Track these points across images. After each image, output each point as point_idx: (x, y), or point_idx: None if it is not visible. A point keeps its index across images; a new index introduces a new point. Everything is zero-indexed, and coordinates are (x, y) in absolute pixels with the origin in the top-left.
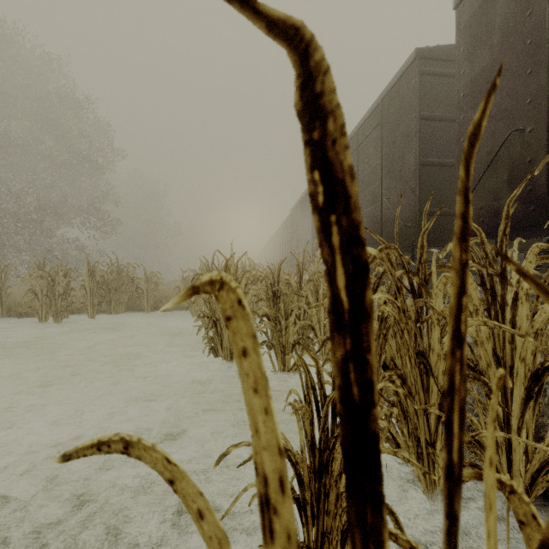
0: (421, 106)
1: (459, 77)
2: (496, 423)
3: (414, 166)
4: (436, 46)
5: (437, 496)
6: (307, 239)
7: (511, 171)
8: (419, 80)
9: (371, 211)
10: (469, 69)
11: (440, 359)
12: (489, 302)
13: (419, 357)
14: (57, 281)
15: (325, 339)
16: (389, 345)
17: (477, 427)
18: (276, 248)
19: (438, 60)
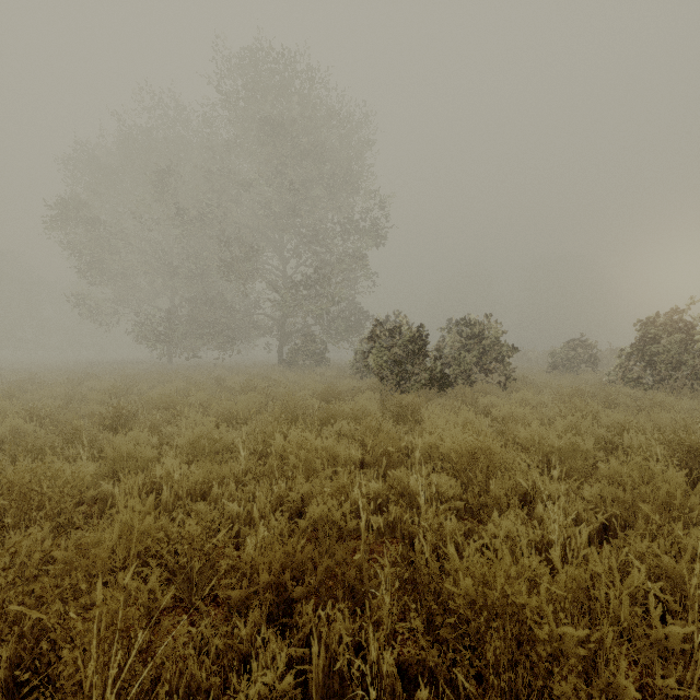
0: None
1: None
2: None
3: None
4: None
5: None
6: None
7: None
8: None
9: None
10: None
11: None
12: None
13: None
14: None
15: None
16: None
17: None
18: None
19: None
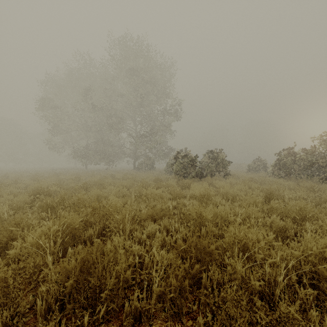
0: None
1: None
2: None
3: None
4: None
5: None
6: None
7: None
8: None
9: None
10: None
11: None
12: None
13: None
14: None
15: None
16: None
17: None
18: None
19: None
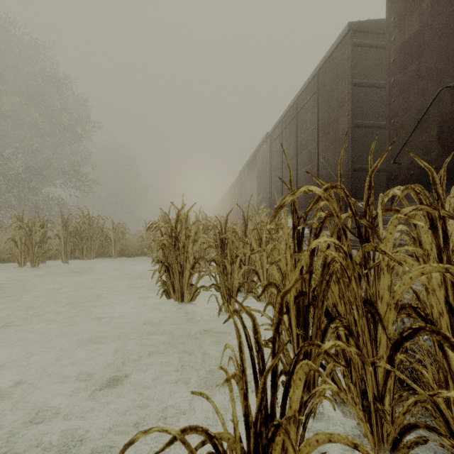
0: (354, 74)
1: (389, 44)
2: (448, 376)
3: (347, 128)
4: (367, 20)
5: (385, 453)
6: (253, 197)
7: (441, 126)
8: (351, 50)
9: (308, 169)
10: (399, 36)
11: (390, 309)
12: (440, 246)
13: (366, 305)
14: (33, 231)
15: (267, 284)
16: (331, 291)
17: (428, 380)
18: (227, 204)
19: (369, 33)
